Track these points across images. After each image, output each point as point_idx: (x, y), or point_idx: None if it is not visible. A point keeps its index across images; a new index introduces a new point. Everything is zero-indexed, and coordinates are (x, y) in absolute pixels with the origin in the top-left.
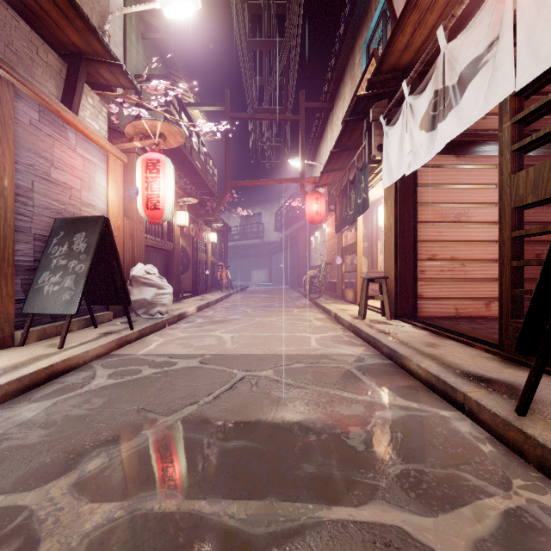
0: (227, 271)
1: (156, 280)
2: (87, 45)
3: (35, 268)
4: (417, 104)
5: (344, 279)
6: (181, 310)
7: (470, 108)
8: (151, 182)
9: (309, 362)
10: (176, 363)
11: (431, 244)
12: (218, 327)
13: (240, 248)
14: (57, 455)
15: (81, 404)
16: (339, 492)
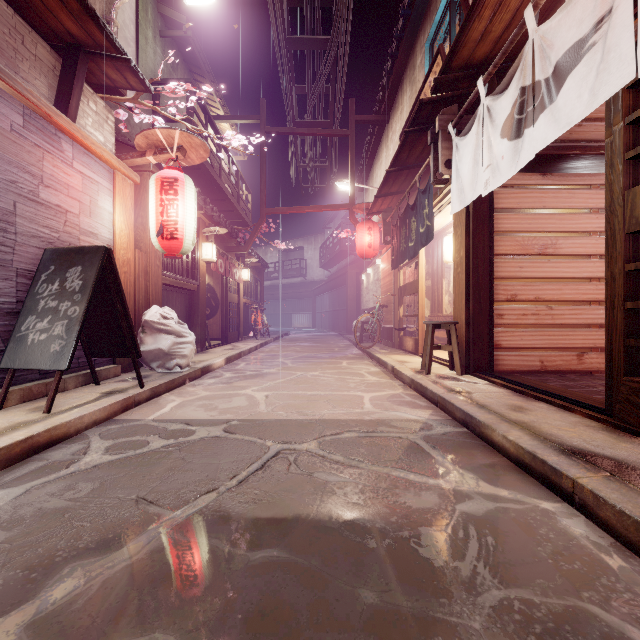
0: (263, 315)
1: (174, 326)
2: (86, 34)
3: (18, 311)
4: (498, 106)
5: (402, 324)
6: (205, 362)
7: (570, 106)
8: (168, 205)
9: (363, 431)
10: (194, 432)
11: (511, 282)
12: (250, 384)
13: (279, 288)
14: (13, 573)
15: (62, 491)
16: (414, 639)
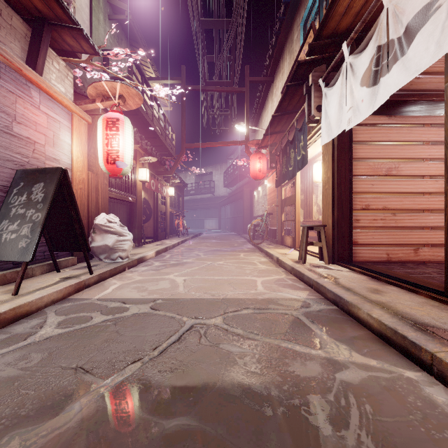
0: (183, 220)
1: (117, 228)
2: (49, 9)
3: None
4: (358, 62)
5: (283, 227)
6: (141, 254)
7: (419, 57)
8: (111, 138)
9: (257, 308)
10: (128, 309)
11: (365, 196)
12: (172, 270)
13: (195, 201)
14: None
15: (17, 361)
16: None
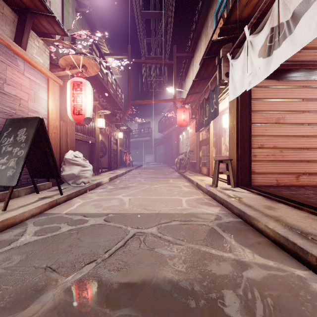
0: (129, 156)
1: (80, 161)
2: (30, 1)
3: None
4: (256, 40)
5: (201, 160)
6: (98, 180)
7: (303, 34)
8: (76, 96)
9: (182, 220)
10: (87, 221)
11: (260, 138)
12: (121, 192)
13: (138, 142)
14: None
15: (1, 262)
16: None
